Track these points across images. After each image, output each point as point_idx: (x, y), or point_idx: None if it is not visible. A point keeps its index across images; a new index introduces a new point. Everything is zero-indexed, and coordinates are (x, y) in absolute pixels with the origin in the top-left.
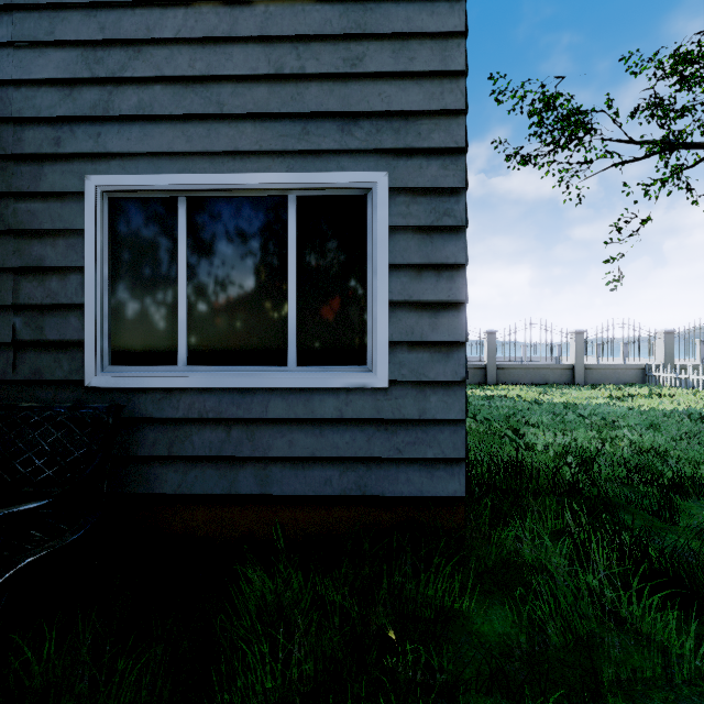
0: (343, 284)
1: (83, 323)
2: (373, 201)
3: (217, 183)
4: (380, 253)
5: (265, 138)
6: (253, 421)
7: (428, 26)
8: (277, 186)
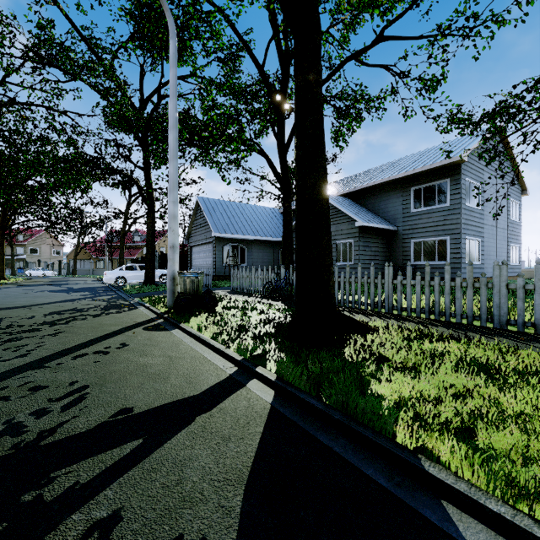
0: (443, 251)
1: (410, 257)
2: (447, 240)
3: (426, 240)
4: (448, 247)
5: (433, 234)
6: (431, 268)
7: (455, 218)
8: (434, 239)
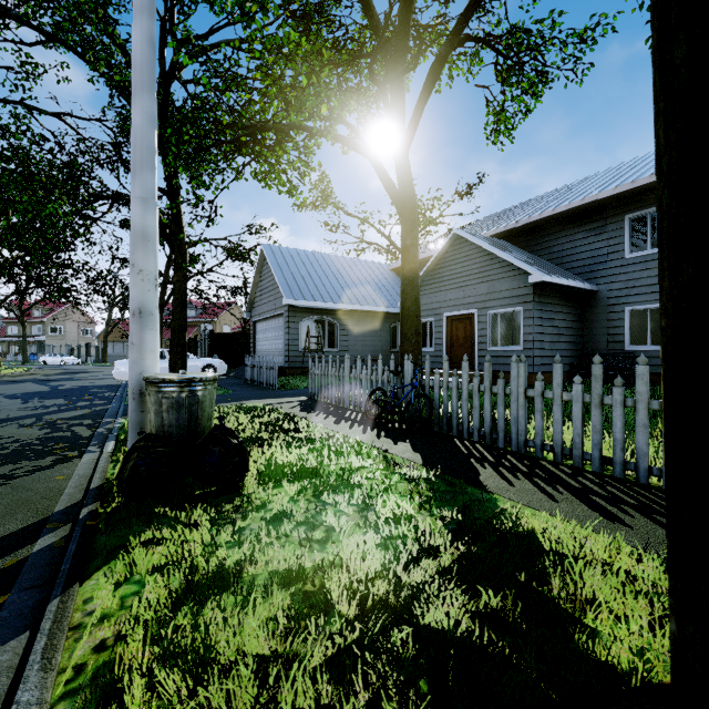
0: None
1: (623, 337)
2: None
3: (658, 306)
4: None
5: None
6: None
7: None
8: None
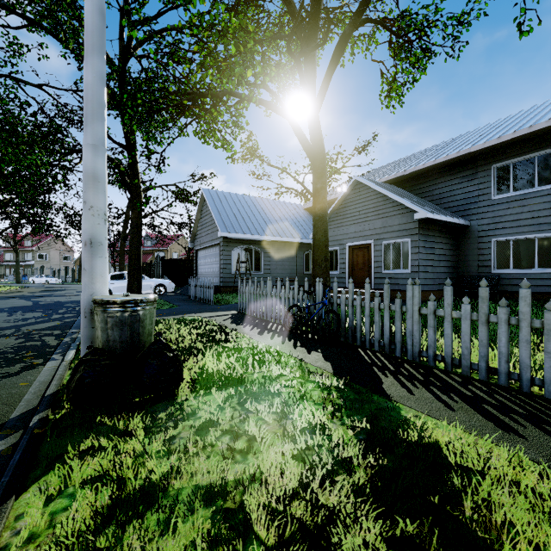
0: (549, 253)
1: (491, 263)
2: None
3: (519, 238)
4: None
5: (530, 229)
6: (527, 279)
7: None
8: (532, 237)
